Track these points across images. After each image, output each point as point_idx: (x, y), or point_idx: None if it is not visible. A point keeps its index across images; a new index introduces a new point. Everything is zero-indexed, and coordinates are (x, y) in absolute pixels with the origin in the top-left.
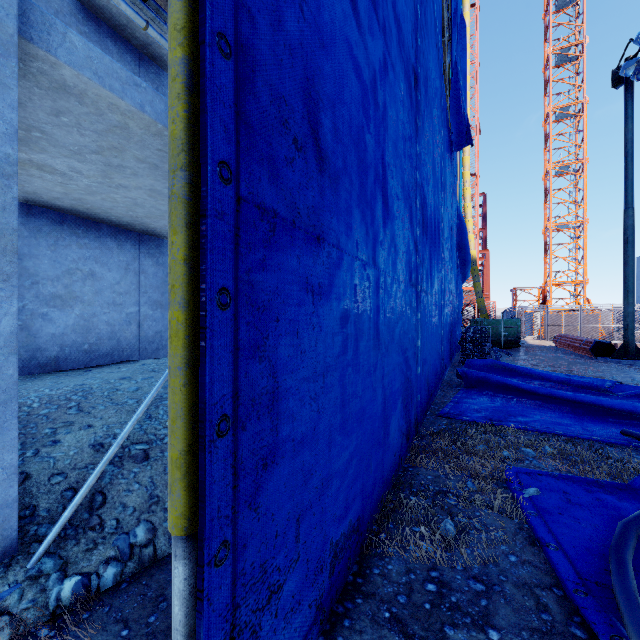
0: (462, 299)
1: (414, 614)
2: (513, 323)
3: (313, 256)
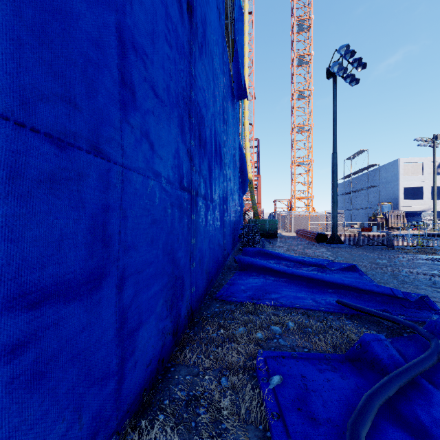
0: (243, 206)
1: None
2: (273, 222)
3: None
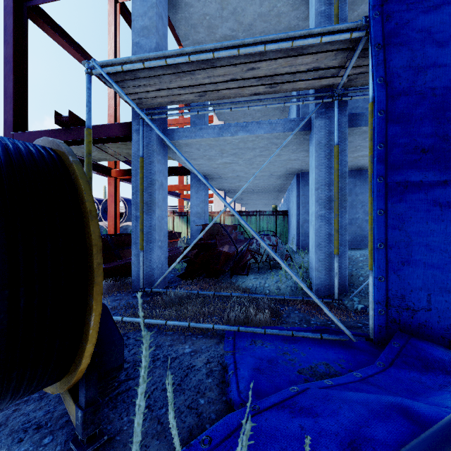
0: None
1: None
2: None
3: (442, 190)
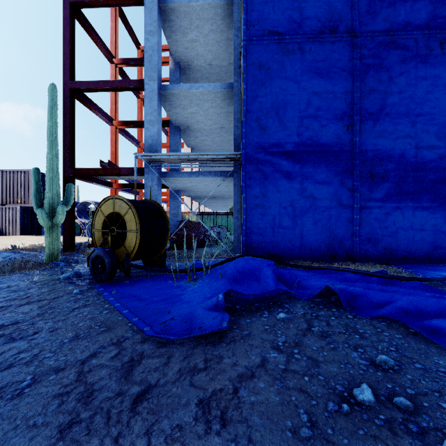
0: None
1: (275, 265)
2: None
3: (262, 210)
